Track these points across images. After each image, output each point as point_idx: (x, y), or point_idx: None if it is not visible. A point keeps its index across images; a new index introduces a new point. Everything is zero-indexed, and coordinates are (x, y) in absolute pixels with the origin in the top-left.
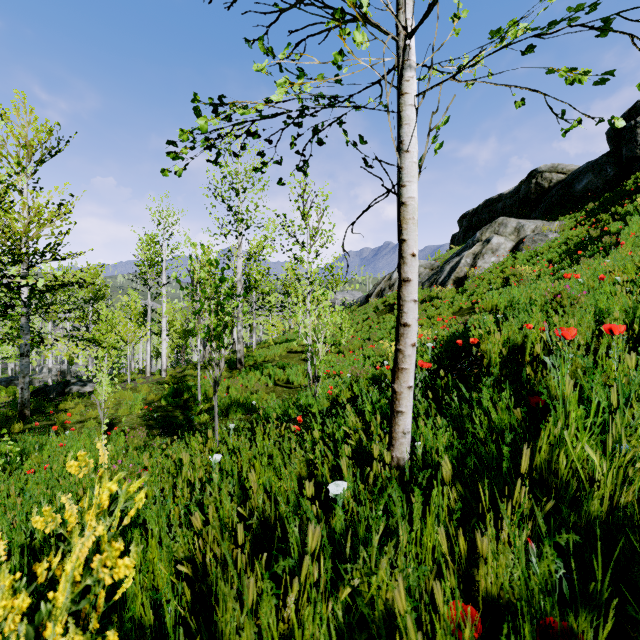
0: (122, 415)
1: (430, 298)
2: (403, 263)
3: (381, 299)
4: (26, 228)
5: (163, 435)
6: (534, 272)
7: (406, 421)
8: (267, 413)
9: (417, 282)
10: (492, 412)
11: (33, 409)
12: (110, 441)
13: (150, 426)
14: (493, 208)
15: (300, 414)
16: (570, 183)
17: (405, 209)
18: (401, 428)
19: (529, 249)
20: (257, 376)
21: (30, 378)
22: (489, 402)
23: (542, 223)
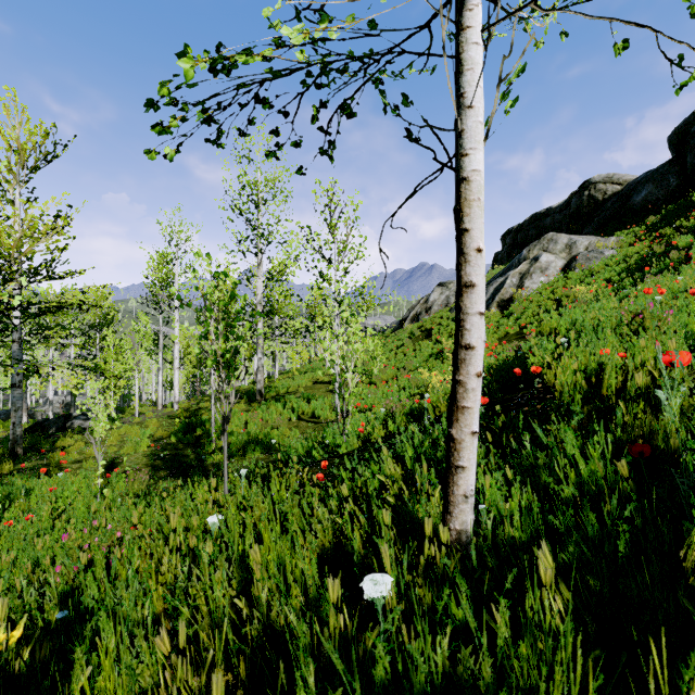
0: (126, 454)
1: None
2: (464, 262)
3: (417, 324)
4: (18, 243)
5: (170, 477)
6: (590, 293)
7: (468, 480)
8: (288, 454)
9: (483, 288)
10: (580, 465)
11: (28, 446)
12: (108, 485)
13: (156, 467)
14: (540, 223)
15: (326, 456)
16: (627, 195)
17: (467, 187)
18: (462, 489)
19: (583, 268)
20: (279, 409)
21: (32, 411)
22: (576, 451)
23: (597, 239)
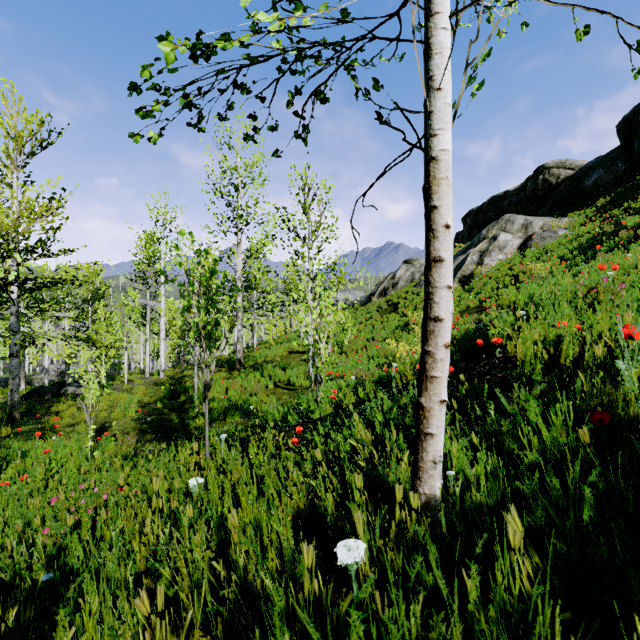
0: (115, 418)
1: None
2: (433, 237)
3: (384, 298)
4: (15, 223)
5: (156, 440)
6: (545, 269)
7: (437, 446)
8: (265, 419)
9: (451, 263)
10: (542, 431)
11: (25, 411)
12: (98, 447)
13: (143, 430)
14: (498, 205)
15: (300, 421)
16: (579, 179)
17: (436, 166)
18: (430, 456)
19: (538, 246)
20: (257, 377)
21: (30, 378)
22: (538, 418)
23: (551, 219)
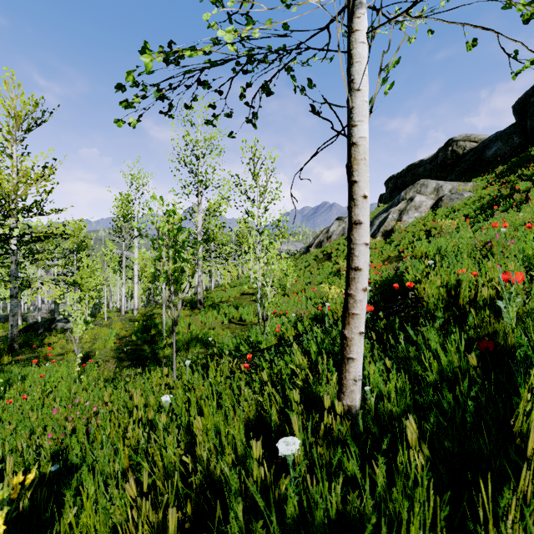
0: (97, 348)
1: None
2: (354, 205)
3: (320, 249)
4: (15, 187)
5: (132, 366)
6: (453, 225)
7: (357, 368)
8: (221, 349)
9: (368, 225)
10: (441, 357)
11: (22, 343)
12: (84, 372)
13: (121, 358)
14: (415, 172)
15: (250, 350)
16: (481, 150)
17: (356, 149)
18: (352, 375)
19: (447, 206)
20: (214, 315)
21: (25, 315)
22: (438, 346)
23: (458, 184)
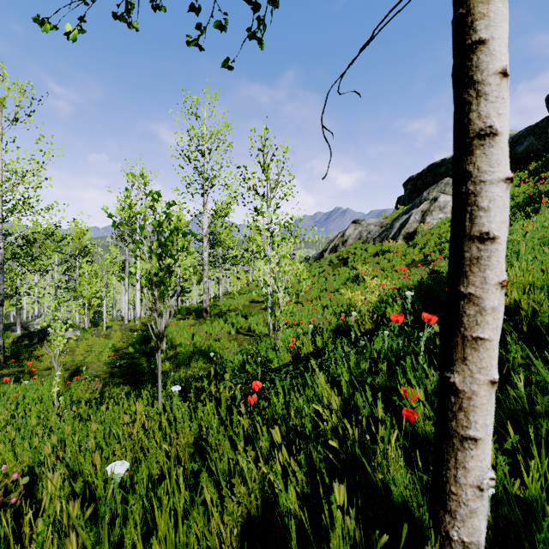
0: (90, 362)
1: (382, 252)
2: (476, 96)
3: (335, 254)
4: None
5: (124, 384)
6: None
7: (484, 460)
8: (224, 367)
9: (506, 141)
10: None
11: (10, 355)
12: (67, 392)
13: (114, 374)
14: (436, 172)
15: (258, 371)
16: (511, 146)
17: None
18: (473, 476)
19: None
20: (221, 324)
21: (27, 324)
22: None
23: None
